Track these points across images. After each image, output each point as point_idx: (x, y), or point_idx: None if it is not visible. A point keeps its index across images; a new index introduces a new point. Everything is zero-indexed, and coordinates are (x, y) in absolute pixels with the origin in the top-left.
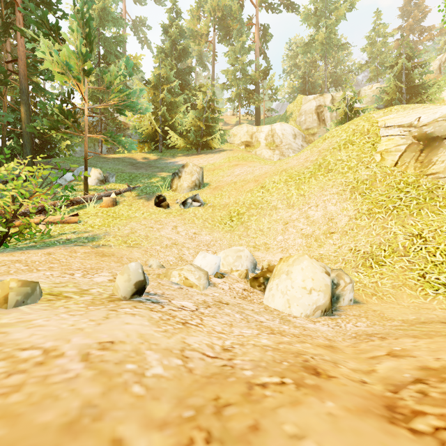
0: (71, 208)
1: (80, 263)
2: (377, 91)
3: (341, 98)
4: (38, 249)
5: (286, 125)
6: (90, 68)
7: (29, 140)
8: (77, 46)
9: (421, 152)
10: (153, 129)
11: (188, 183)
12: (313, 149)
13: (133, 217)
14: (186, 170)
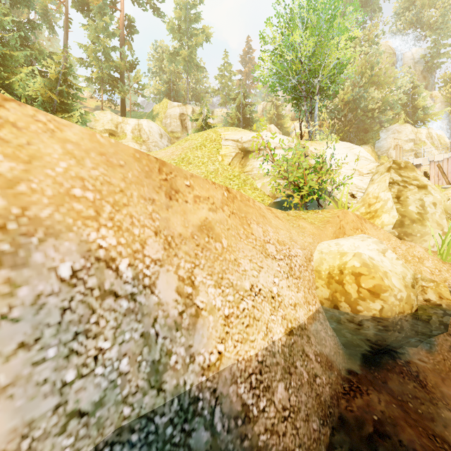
0: None
1: None
2: (225, 115)
3: (199, 112)
4: None
5: (153, 123)
6: None
7: None
8: None
9: (242, 158)
10: None
11: None
12: (178, 146)
13: None
14: None
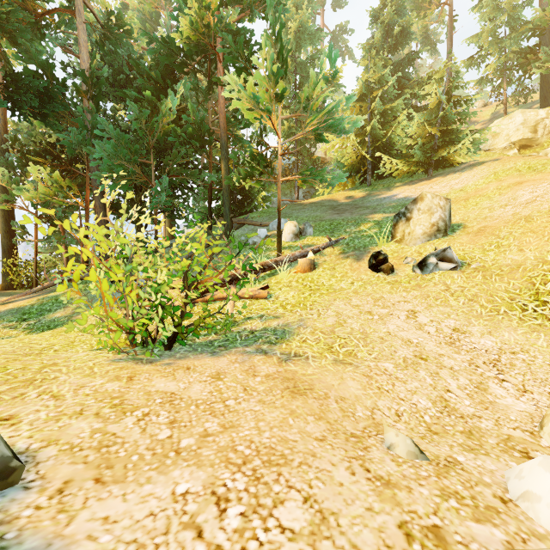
0: (262, 274)
1: (254, 420)
2: None
3: None
4: (212, 354)
5: None
6: (283, 91)
7: (228, 197)
8: (268, 67)
9: None
10: (359, 157)
11: (424, 228)
12: None
13: (338, 289)
14: (420, 206)
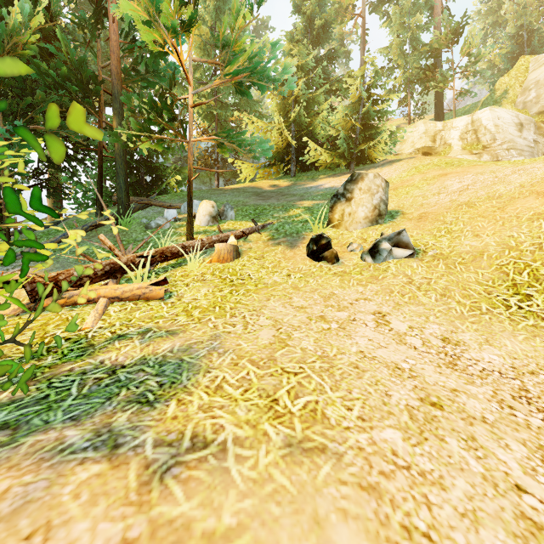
0: (164, 264)
1: None
2: None
3: None
4: None
5: (502, 109)
6: (193, 12)
7: (123, 165)
8: None
9: None
10: (284, 144)
11: (365, 211)
12: None
13: (270, 283)
14: (360, 185)
